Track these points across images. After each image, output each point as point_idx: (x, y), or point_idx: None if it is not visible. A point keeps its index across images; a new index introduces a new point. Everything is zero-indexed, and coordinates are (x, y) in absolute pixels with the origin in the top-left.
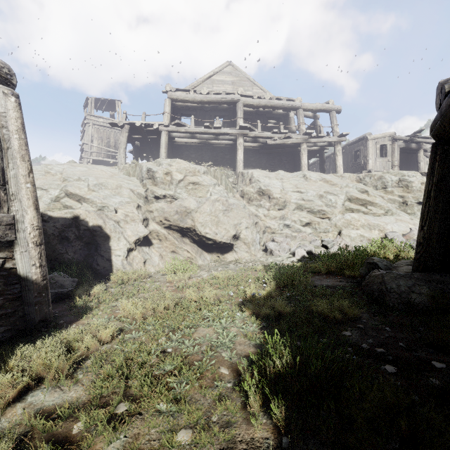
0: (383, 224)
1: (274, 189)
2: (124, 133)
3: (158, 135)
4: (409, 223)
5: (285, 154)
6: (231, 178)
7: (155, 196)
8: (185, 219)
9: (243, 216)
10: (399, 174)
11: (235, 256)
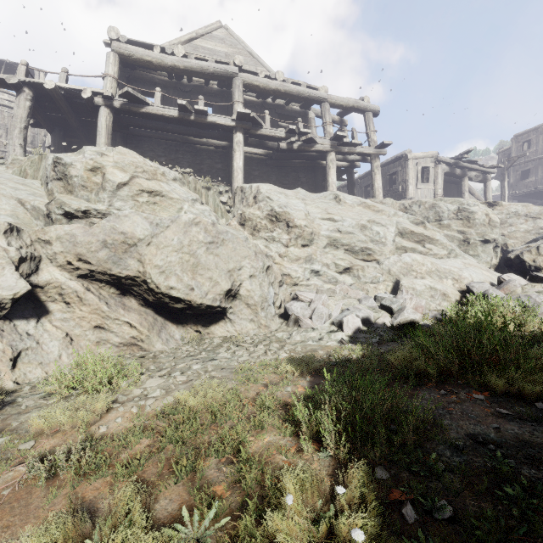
0: (457, 270)
1: (295, 212)
2: (21, 100)
3: (95, 114)
4: (481, 268)
5: (302, 169)
6: (224, 197)
7: (64, 212)
8: (125, 259)
9: (245, 255)
10: (456, 201)
11: (229, 329)
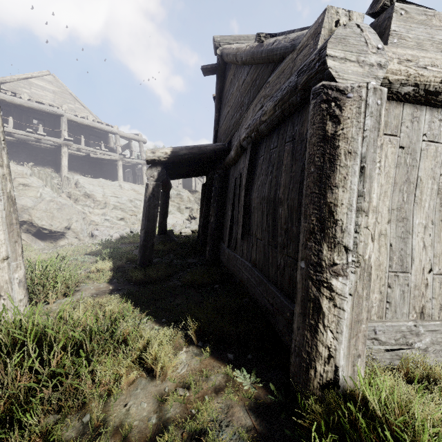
0: None
1: (97, 194)
2: None
3: None
4: (179, 219)
5: (105, 164)
6: (56, 180)
7: None
8: (22, 214)
9: (74, 213)
10: (178, 190)
11: (67, 241)
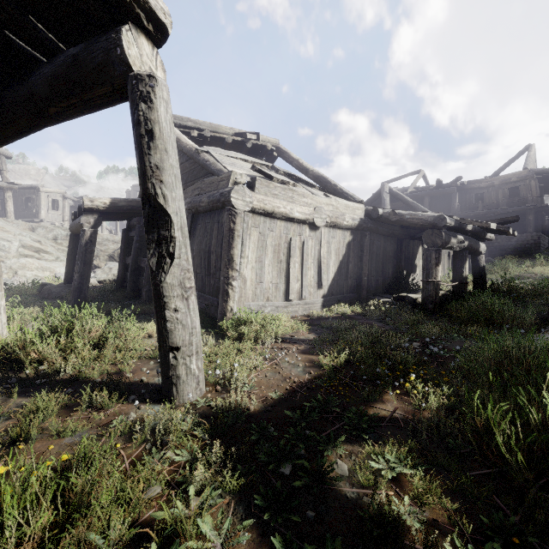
0: (54, 268)
1: None
2: None
3: None
4: None
5: None
6: None
7: None
8: None
9: None
10: (68, 230)
11: None
